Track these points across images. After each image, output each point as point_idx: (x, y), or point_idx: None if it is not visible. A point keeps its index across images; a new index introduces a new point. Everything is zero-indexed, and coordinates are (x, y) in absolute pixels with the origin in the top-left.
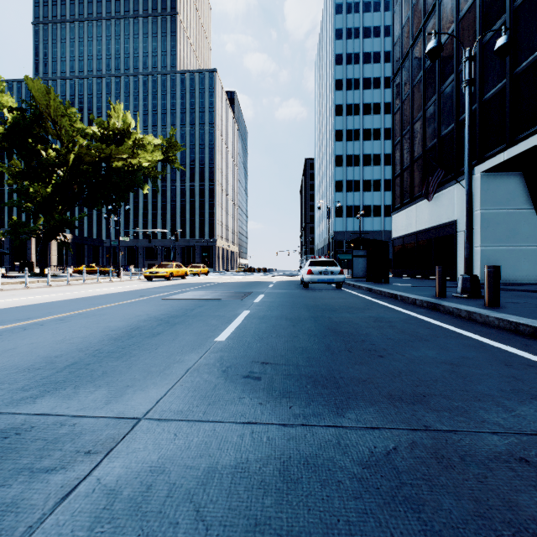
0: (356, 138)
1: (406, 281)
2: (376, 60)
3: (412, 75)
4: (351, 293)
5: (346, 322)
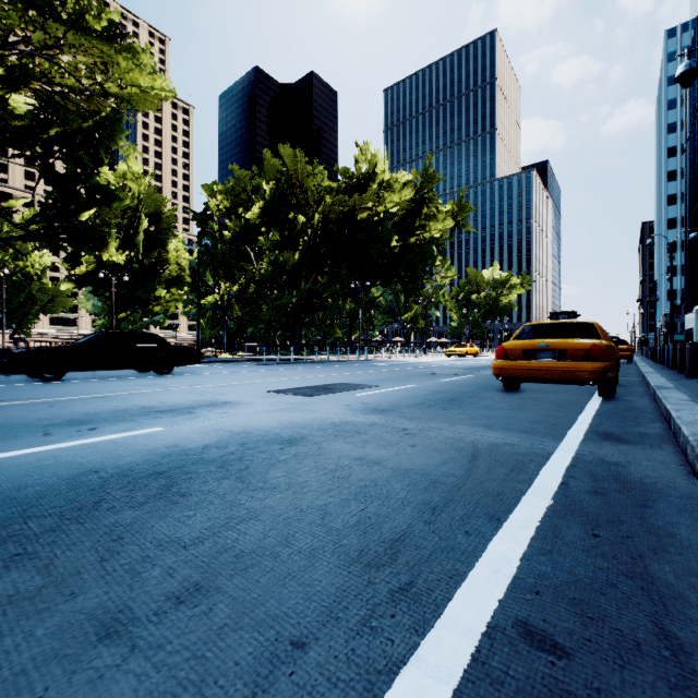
0: None
1: None
2: None
3: (688, 242)
4: None
5: None
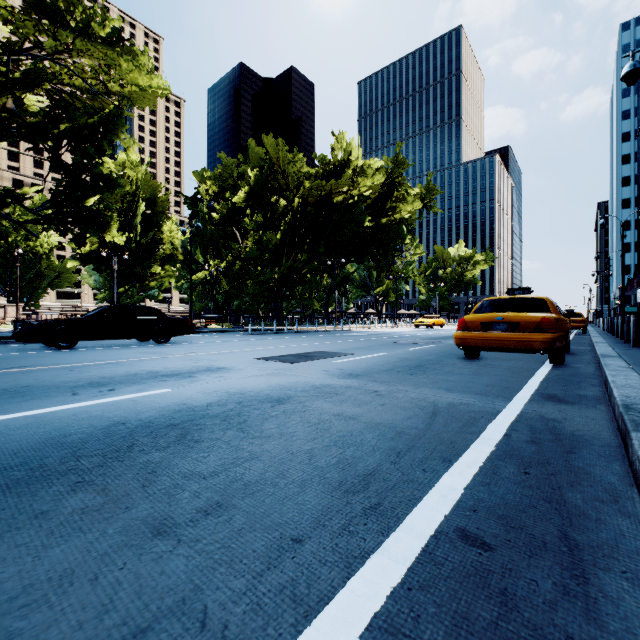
0: None
1: None
2: None
3: None
4: None
5: None
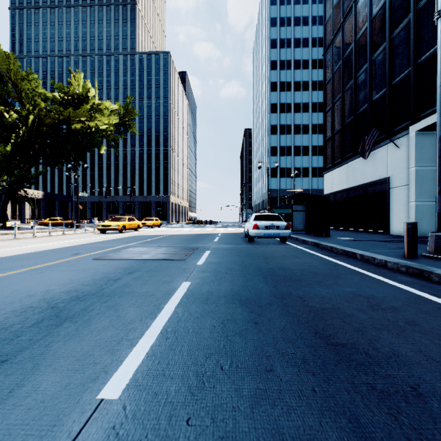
0: (288, 111)
1: (343, 234)
2: (305, 45)
3: (343, 48)
4: (300, 248)
5: (333, 311)
